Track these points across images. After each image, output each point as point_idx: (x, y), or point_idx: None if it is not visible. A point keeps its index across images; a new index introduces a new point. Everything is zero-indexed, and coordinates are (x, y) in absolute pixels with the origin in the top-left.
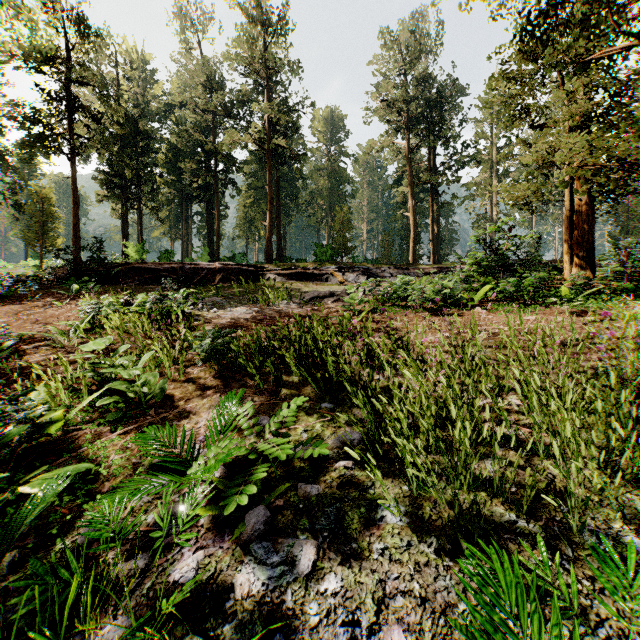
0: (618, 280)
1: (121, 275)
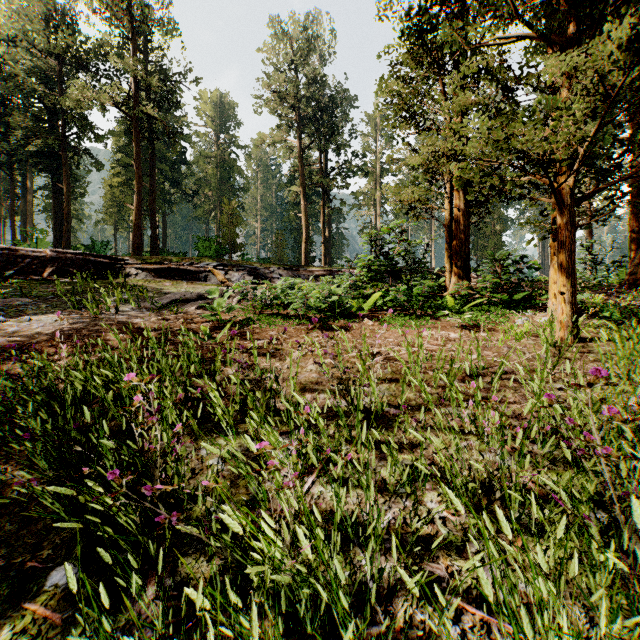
0: (496, 291)
1: None
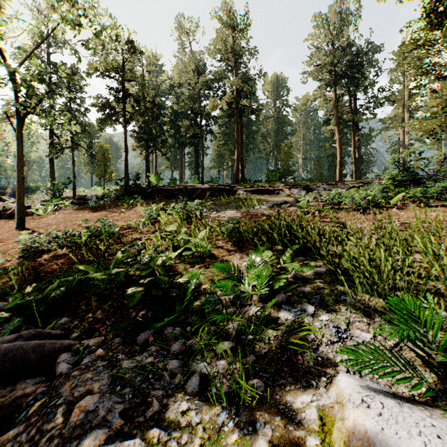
0: None
1: (150, 194)
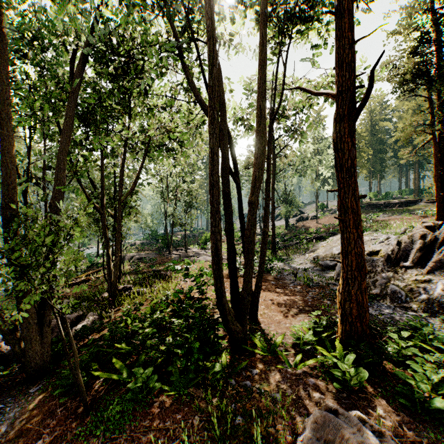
0: None
1: (365, 207)
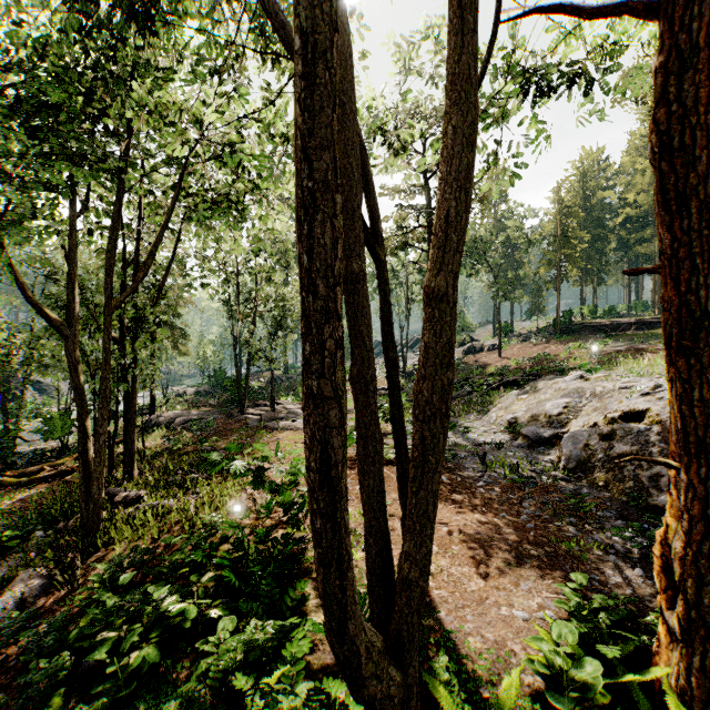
0: None
1: (578, 330)
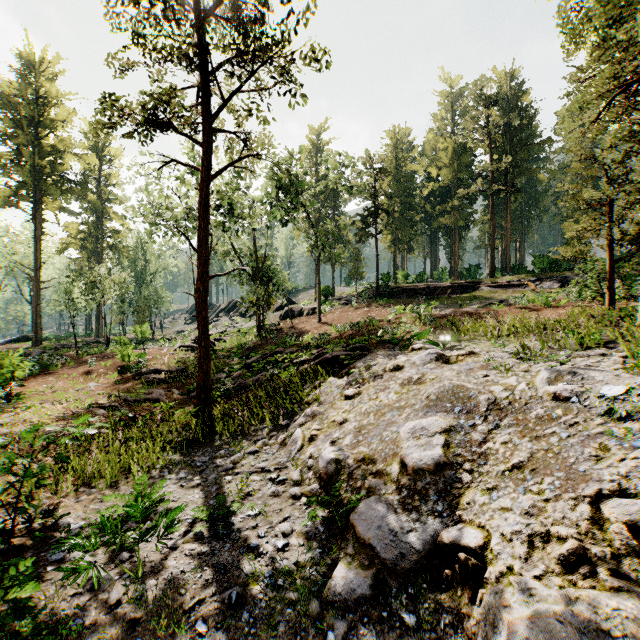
0: None
1: (397, 293)
